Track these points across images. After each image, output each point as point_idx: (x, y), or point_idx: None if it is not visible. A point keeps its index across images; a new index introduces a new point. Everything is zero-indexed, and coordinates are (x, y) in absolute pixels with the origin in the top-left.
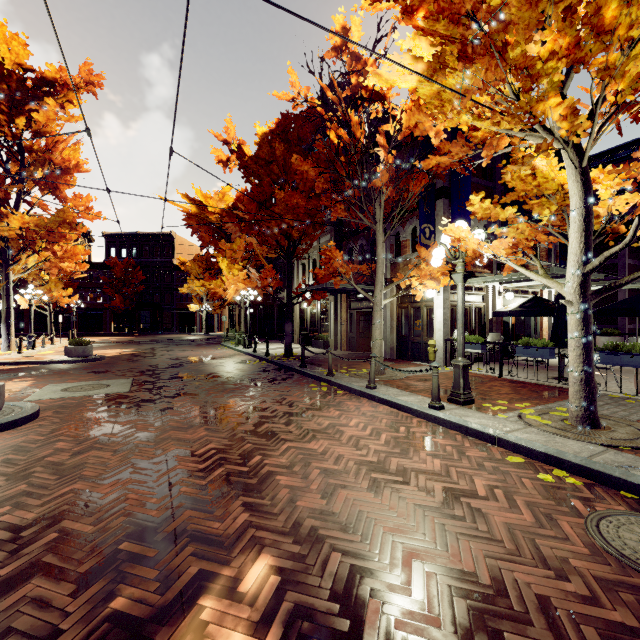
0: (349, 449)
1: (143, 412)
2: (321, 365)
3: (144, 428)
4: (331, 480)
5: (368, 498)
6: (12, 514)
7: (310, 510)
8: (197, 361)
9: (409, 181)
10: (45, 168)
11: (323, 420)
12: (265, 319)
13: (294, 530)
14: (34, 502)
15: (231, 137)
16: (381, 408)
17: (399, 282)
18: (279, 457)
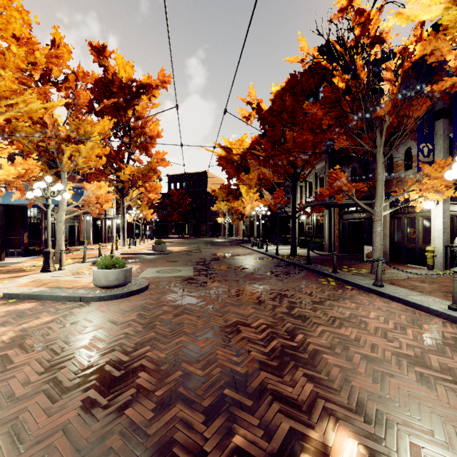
0: (380, 339)
1: (206, 290)
2: (322, 264)
3: (211, 302)
4: (375, 366)
5: (422, 392)
6: (152, 352)
7: (367, 392)
8: (229, 256)
9: (410, 107)
10: (141, 138)
11: (343, 310)
12: (269, 228)
13: (360, 409)
14: (162, 346)
15: (252, 99)
16: (394, 304)
17: (399, 196)
18: (318, 338)
